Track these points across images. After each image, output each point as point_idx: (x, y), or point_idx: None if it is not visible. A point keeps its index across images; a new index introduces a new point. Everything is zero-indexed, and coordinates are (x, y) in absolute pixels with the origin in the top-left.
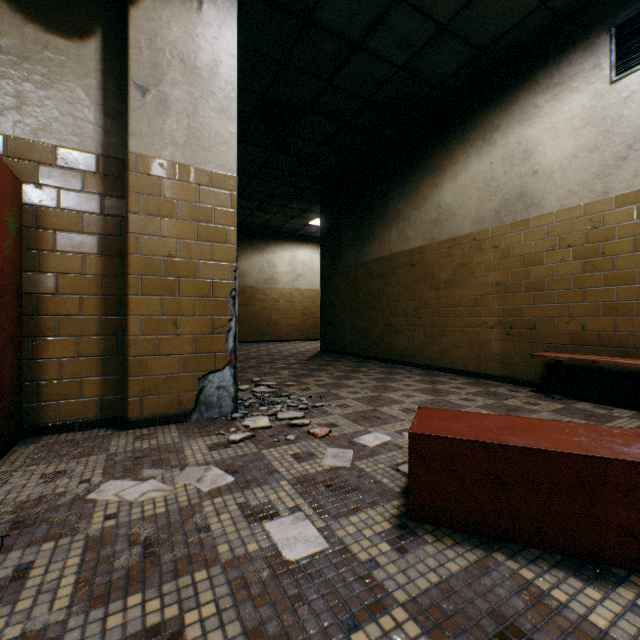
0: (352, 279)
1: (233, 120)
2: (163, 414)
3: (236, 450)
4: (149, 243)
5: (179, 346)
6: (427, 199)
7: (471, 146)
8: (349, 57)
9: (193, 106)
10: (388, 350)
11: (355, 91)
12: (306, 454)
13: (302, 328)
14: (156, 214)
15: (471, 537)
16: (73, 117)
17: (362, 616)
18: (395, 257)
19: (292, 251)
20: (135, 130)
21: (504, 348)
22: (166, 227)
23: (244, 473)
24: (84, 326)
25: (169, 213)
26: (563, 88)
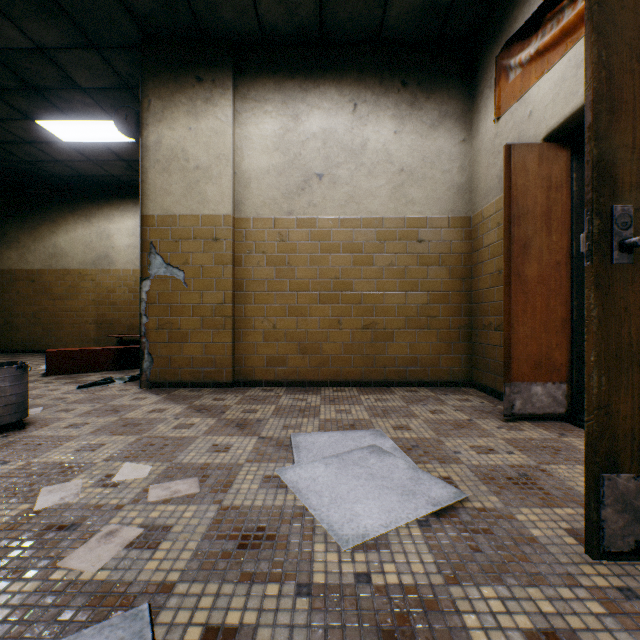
0: None
1: None
2: None
3: None
4: None
5: None
6: (47, 238)
7: (79, 218)
8: None
9: None
10: (8, 343)
11: None
12: None
13: None
14: None
15: (67, 374)
16: None
17: (38, 381)
18: (16, 272)
19: None
20: None
21: (98, 335)
22: None
23: None
24: None
25: None
26: (125, 214)
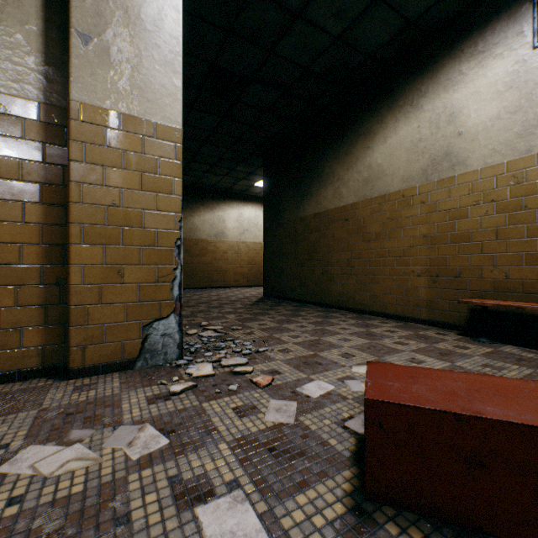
0: (292, 233)
1: (178, 74)
2: (106, 362)
3: (176, 403)
4: (92, 192)
5: (123, 295)
6: (359, 160)
7: (400, 111)
8: (290, 26)
9: (137, 57)
10: (324, 296)
11: (295, 60)
12: (248, 407)
13: (248, 276)
14: (99, 163)
15: (441, 527)
16: (12, 63)
17: None
18: (330, 213)
19: (239, 209)
20: (77, 78)
21: (431, 294)
22: (109, 176)
23: (181, 433)
24: (24, 275)
25: (113, 162)
26: (487, 55)
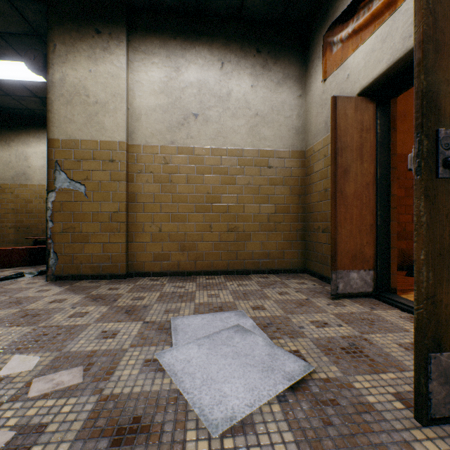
0: None
1: None
2: None
3: None
4: None
5: None
6: None
7: None
8: None
9: None
10: None
11: None
12: None
13: None
14: None
15: None
16: None
17: None
18: None
19: None
20: None
21: (17, 237)
22: None
23: None
24: None
25: None
26: (41, 140)
